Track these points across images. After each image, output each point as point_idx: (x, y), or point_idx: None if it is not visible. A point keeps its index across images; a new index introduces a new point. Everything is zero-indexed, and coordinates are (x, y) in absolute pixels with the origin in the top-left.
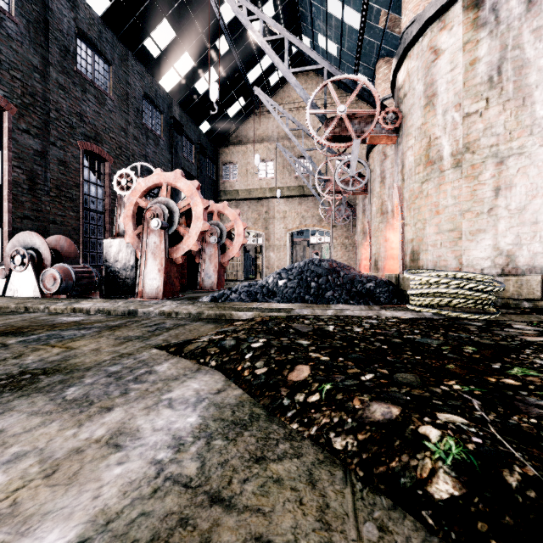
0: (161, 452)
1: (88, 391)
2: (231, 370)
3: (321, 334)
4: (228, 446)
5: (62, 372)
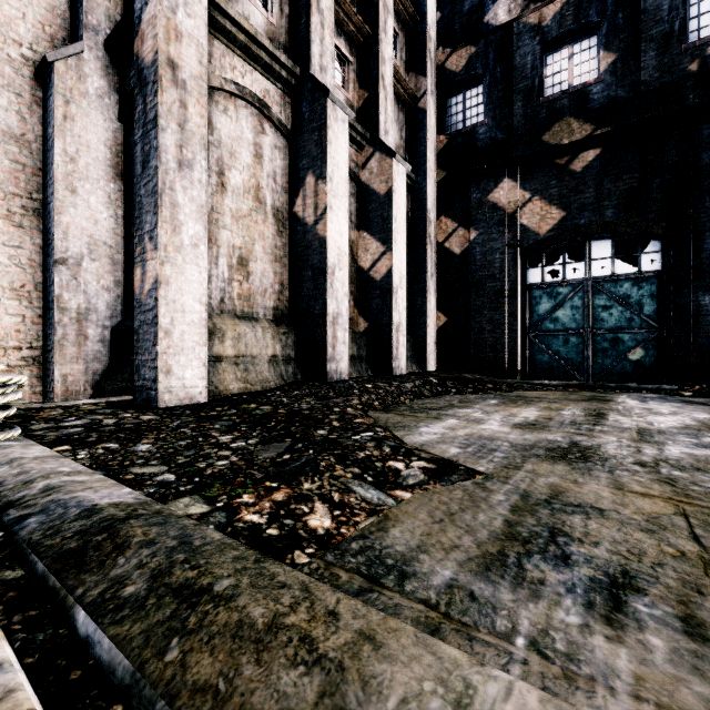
0: (432, 425)
1: (493, 442)
2: (397, 438)
3: (285, 436)
4: (409, 424)
5: (546, 456)
